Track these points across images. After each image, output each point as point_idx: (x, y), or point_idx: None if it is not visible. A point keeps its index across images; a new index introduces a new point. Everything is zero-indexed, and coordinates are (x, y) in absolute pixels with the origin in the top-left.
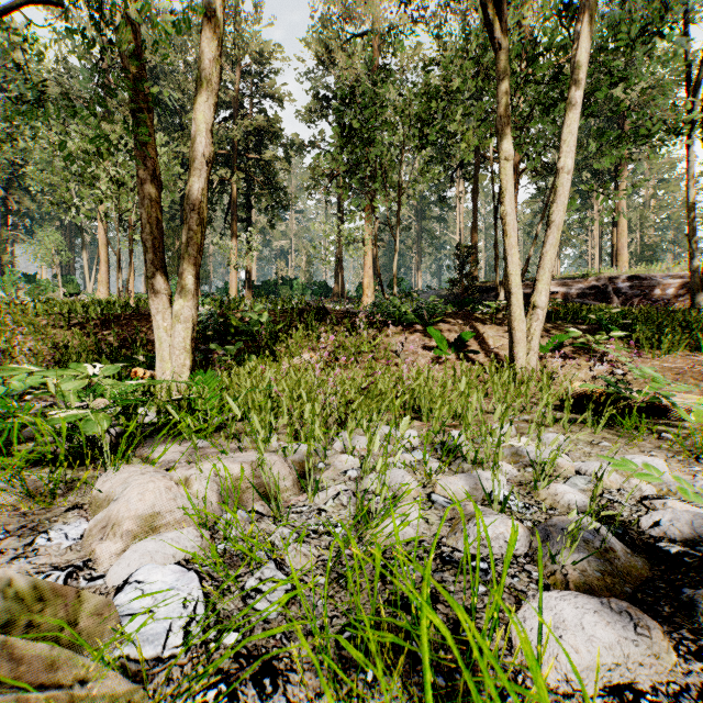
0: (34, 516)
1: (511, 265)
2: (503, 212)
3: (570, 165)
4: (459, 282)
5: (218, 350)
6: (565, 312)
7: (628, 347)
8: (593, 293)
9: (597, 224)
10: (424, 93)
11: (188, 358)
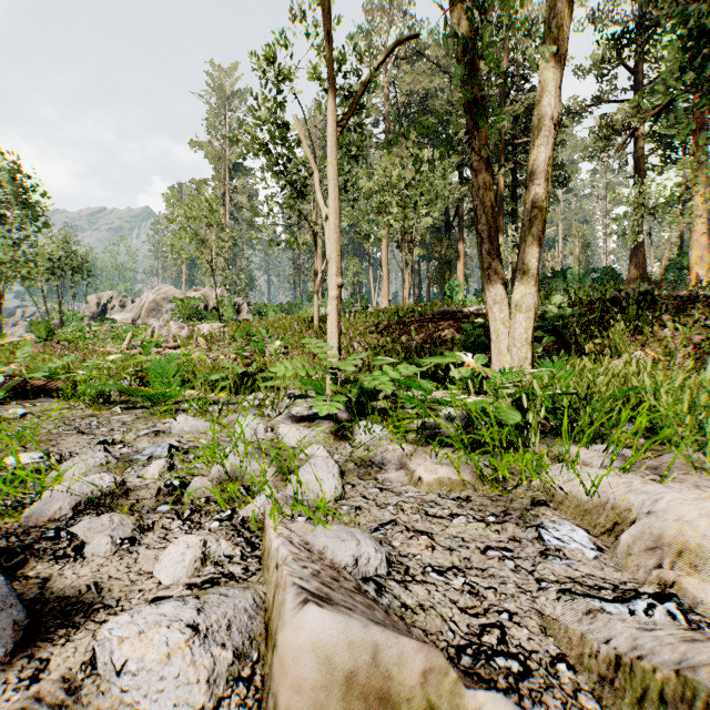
0: (501, 502)
1: None
2: None
3: None
4: None
5: None
6: None
7: None
8: None
9: None
10: None
11: (529, 351)
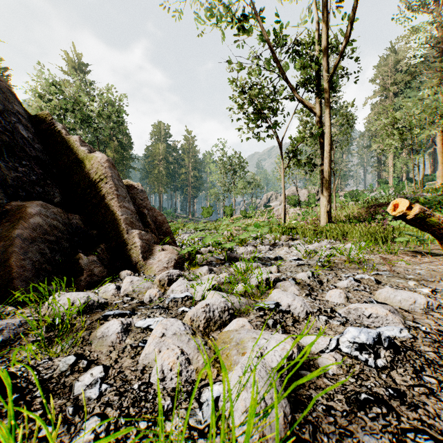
0: None
1: None
2: None
3: None
4: None
5: None
6: None
7: None
8: None
9: None
10: None
11: (325, 220)
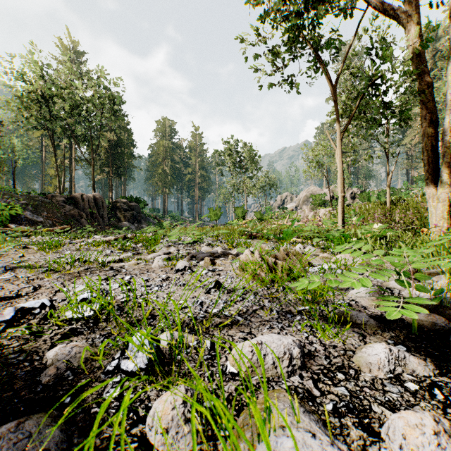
0: None
1: None
2: None
3: None
4: None
5: None
6: None
7: None
8: None
9: None
10: None
11: (444, 223)
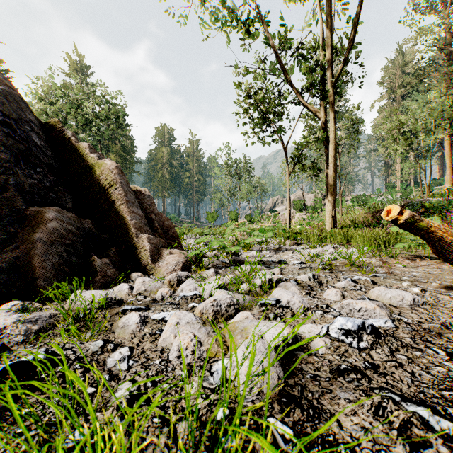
0: None
1: None
2: None
3: None
4: None
5: None
6: None
7: None
8: None
9: None
10: None
11: (330, 225)
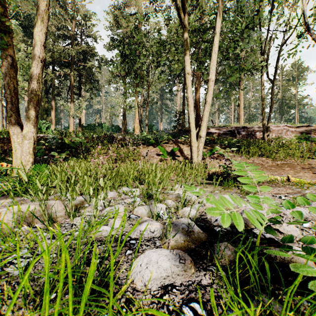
0: None
1: (191, 119)
2: (188, 96)
3: (214, 78)
4: (177, 127)
5: (57, 155)
6: (217, 140)
7: (238, 154)
8: (230, 133)
9: (232, 105)
10: (158, 42)
11: (31, 157)
